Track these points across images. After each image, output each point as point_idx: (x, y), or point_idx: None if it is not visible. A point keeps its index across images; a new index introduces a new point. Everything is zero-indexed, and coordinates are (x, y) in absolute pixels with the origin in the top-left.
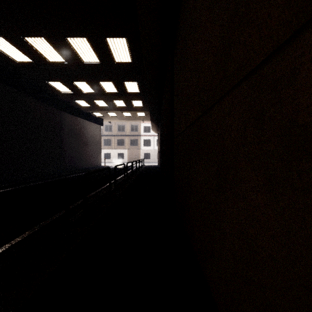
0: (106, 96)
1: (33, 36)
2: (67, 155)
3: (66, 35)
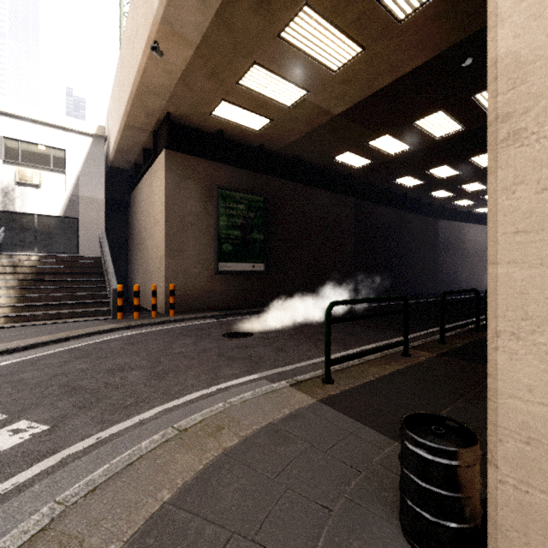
0: None
1: (436, 168)
2: (440, 272)
3: (470, 157)
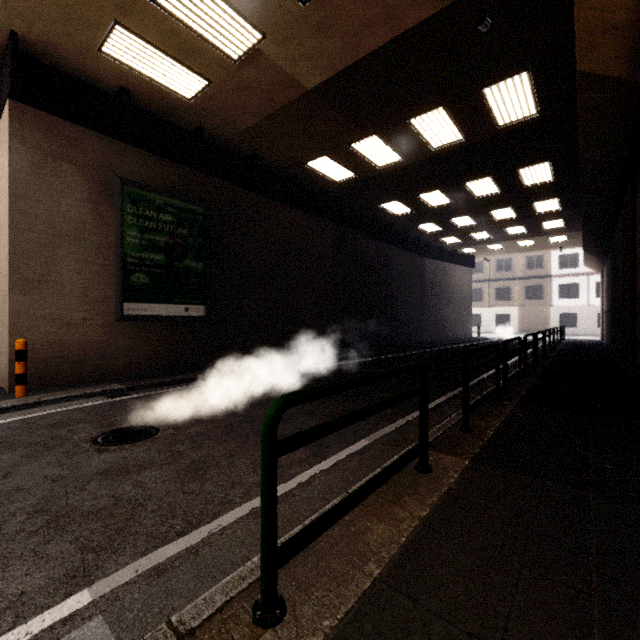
0: (493, 225)
1: (428, 192)
2: (427, 319)
3: (465, 181)
